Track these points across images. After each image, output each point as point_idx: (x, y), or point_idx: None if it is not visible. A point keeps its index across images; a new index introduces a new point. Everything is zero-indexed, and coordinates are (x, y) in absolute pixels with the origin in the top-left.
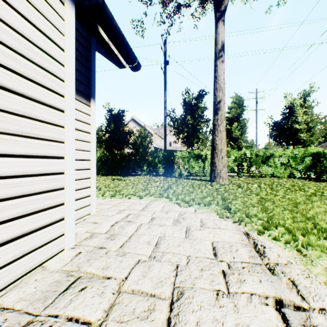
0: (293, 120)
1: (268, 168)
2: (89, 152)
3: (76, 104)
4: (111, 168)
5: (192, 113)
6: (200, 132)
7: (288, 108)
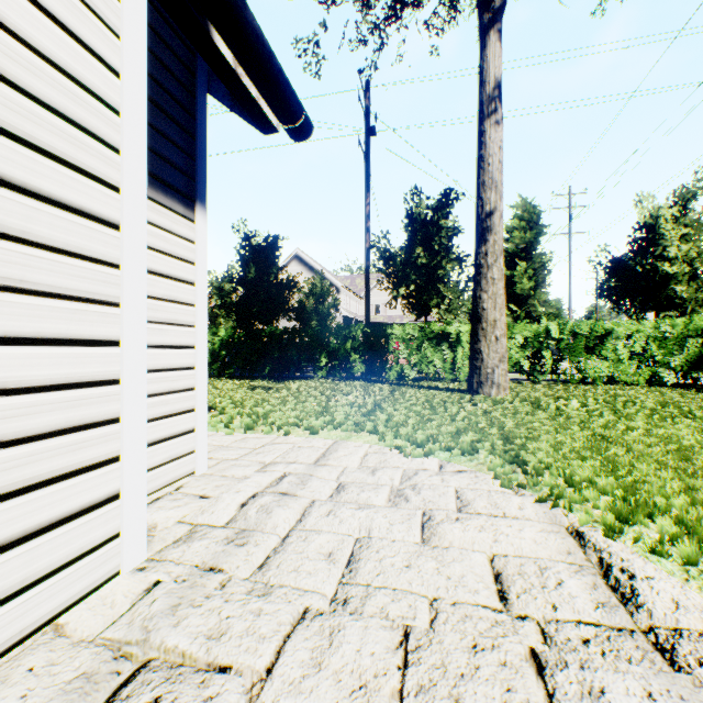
0: (656, 255)
1: (601, 363)
2: (192, 328)
3: (159, 215)
4: (250, 362)
5: (427, 242)
6: (445, 282)
7: (646, 228)
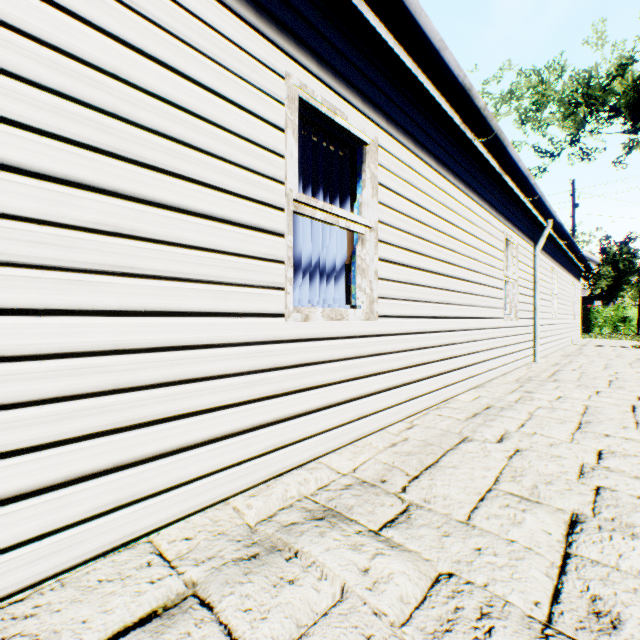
0: None
1: None
2: None
3: None
4: None
5: (614, 263)
6: (627, 282)
7: None
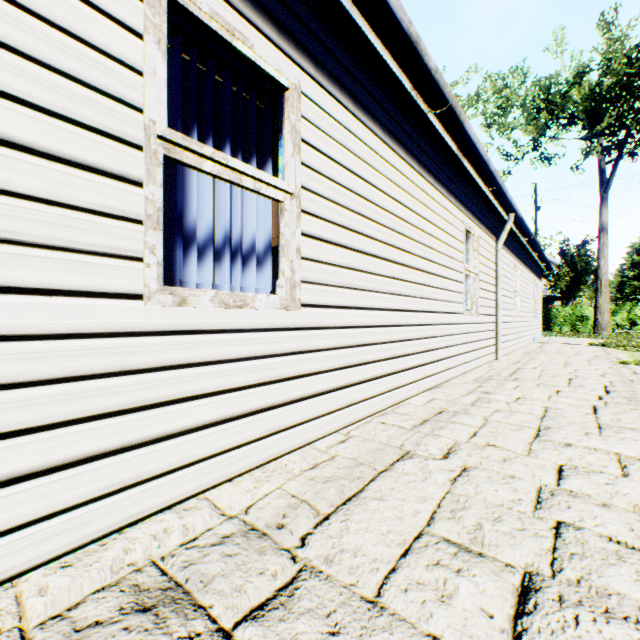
0: None
1: None
2: None
3: None
4: None
5: (572, 264)
6: (584, 283)
7: None
